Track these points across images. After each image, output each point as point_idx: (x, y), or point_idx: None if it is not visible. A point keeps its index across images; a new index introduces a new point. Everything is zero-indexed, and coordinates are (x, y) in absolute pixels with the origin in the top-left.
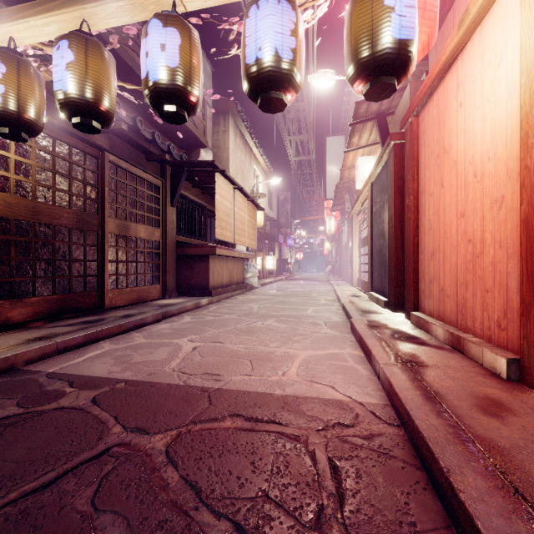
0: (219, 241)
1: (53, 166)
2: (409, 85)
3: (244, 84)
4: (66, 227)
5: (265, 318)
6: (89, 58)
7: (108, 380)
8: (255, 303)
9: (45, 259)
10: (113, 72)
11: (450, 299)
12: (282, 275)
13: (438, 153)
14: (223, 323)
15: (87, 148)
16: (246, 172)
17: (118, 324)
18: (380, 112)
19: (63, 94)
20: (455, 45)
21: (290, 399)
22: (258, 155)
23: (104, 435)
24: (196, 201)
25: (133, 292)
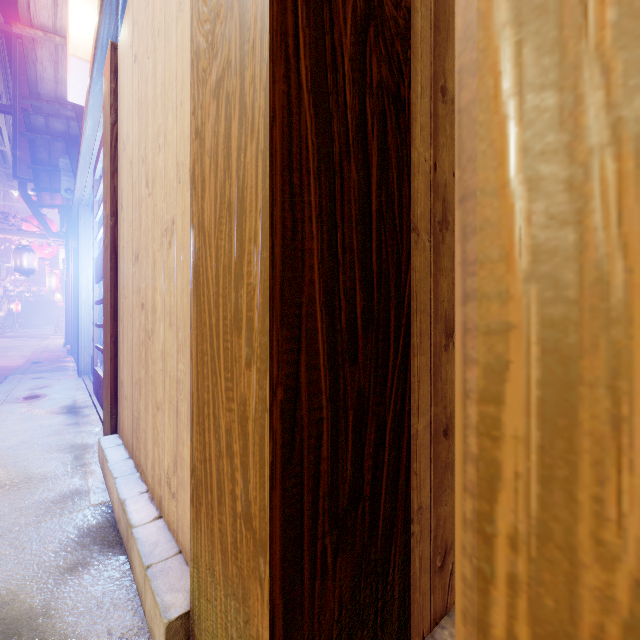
0: None
1: None
2: None
3: None
4: None
5: None
6: None
7: None
8: None
9: None
10: None
11: None
12: None
13: None
14: None
15: None
16: None
17: None
18: None
19: None
20: None
21: None
22: None
23: None
24: None
25: None
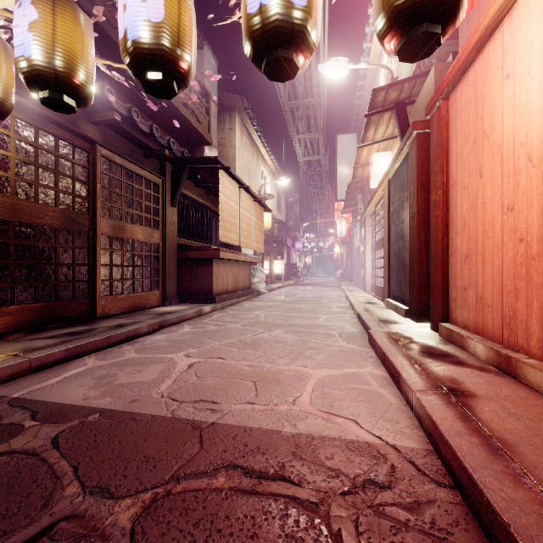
0: (224, 244)
1: (36, 159)
2: (433, 68)
3: (245, 43)
4: (51, 227)
5: (273, 328)
6: (58, 18)
7: (80, 410)
8: (262, 310)
9: (26, 262)
10: (89, 37)
11: (492, 309)
12: (290, 280)
13: (475, 137)
14: (225, 334)
15: (76, 141)
16: (253, 172)
17: (107, 335)
18: (398, 101)
19: (26, 61)
20: (502, 2)
21: (304, 440)
22: (265, 155)
23: (53, 499)
24: (199, 201)
25: (128, 299)
